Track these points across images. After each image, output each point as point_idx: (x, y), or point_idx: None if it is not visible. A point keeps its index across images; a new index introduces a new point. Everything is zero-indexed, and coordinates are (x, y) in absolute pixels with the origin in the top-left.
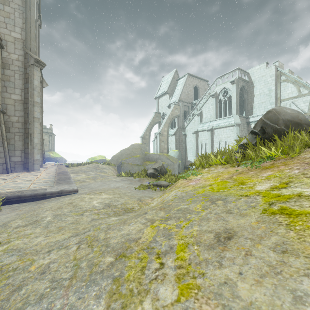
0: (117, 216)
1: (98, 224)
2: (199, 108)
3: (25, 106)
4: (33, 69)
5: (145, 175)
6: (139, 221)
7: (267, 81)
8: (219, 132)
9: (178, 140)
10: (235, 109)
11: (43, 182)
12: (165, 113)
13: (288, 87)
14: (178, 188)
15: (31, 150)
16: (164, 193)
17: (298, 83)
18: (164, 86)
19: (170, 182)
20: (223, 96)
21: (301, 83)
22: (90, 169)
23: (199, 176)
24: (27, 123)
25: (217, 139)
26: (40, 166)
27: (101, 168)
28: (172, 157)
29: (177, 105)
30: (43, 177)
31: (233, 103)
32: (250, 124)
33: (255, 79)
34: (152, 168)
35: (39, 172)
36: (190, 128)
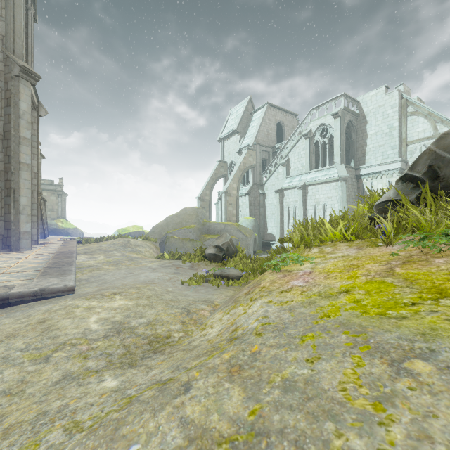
0: (124, 370)
1: (52, 414)
2: (285, 155)
3: (6, 144)
4: (18, 84)
5: (201, 257)
6: (161, 432)
7: (386, 114)
8: (315, 191)
9: (254, 202)
10: (339, 156)
11: (22, 272)
12: (234, 162)
13: (419, 123)
14: (267, 293)
15: (16, 216)
16: (237, 301)
17: (434, 117)
18: (233, 122)
19: (244, 270)
20: (320, 136)
21: (438, 116)
22: (116, 247)
23: (306, 264)
24: (8, 172)
25: (312, 200)
26: (35, 242)
27: (133, 245)
28: (244, 227)
29: (252, 151)
30: (30, 261)
31: (337, 147)
32: (361, 179)
33: (369, 111)
34: (213, 246)
35: (28, 253)
36: (271, 185)
